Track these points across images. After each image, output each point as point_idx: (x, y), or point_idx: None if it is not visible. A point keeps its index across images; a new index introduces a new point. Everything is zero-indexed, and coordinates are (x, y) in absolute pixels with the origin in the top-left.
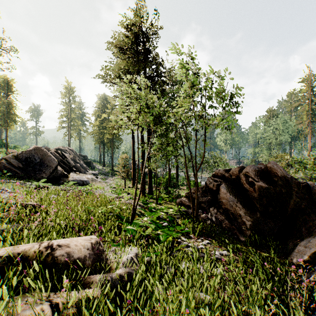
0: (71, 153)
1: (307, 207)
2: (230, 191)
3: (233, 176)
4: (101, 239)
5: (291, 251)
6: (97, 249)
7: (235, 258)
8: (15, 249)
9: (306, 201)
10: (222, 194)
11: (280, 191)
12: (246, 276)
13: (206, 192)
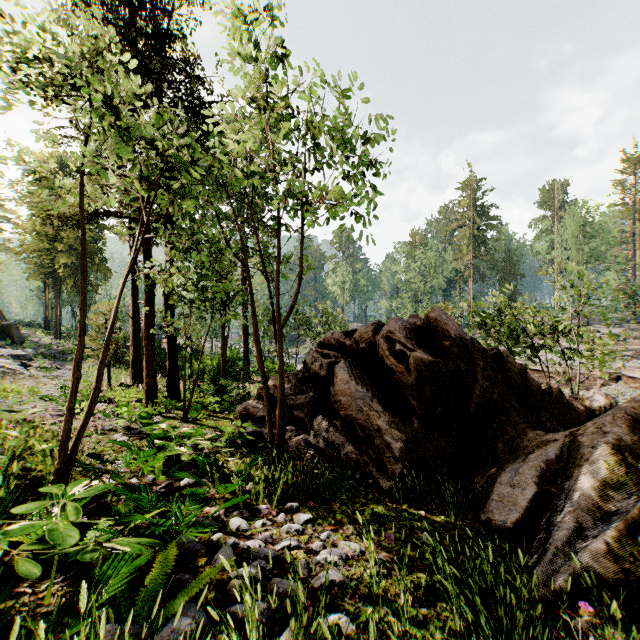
0: None
1: (503, 398)
2: (358, 376)
3: (363, 343)
4: None
5: (483, 497)
6: None
7: (382, 562)
8: None
9: (500, 385)
10: (340, 384)
11: (456, 369)
12: (422, 639)
13: (304, 382)
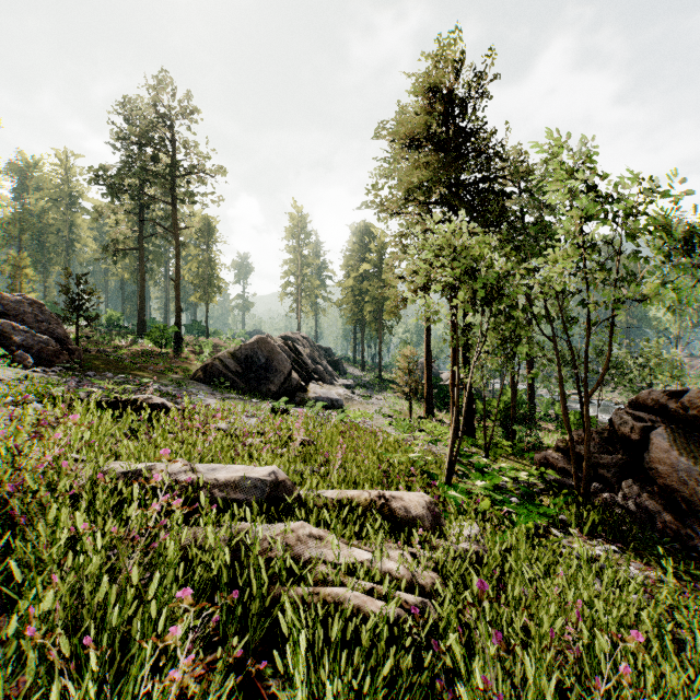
0: (306, 344)
1: None
2: (681, 446)
3: (692, 410)
4: (437, 498)
5: None
6: (433, 510)
7: (682, 591)
8: (342, 493)
9: None
10: (656, 451)
11: None
12: None
13: (610, 443)
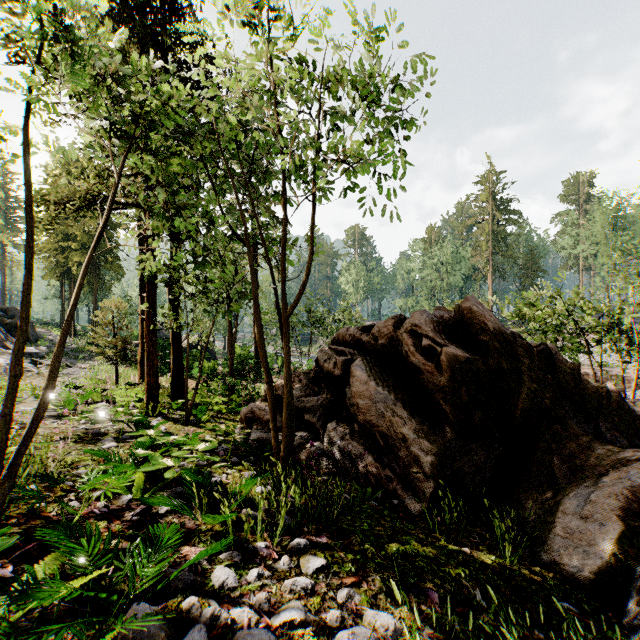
0: None
1: (556, 403)
2: (377, 375)
3: (382, 339)
4: None
5: (539, 528)
6: None
7: None
8: None
9: (550, 388)
10: (357, 384)
11: (498, 368)
12: None
13: (317, 382)
